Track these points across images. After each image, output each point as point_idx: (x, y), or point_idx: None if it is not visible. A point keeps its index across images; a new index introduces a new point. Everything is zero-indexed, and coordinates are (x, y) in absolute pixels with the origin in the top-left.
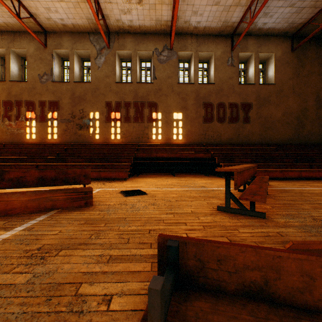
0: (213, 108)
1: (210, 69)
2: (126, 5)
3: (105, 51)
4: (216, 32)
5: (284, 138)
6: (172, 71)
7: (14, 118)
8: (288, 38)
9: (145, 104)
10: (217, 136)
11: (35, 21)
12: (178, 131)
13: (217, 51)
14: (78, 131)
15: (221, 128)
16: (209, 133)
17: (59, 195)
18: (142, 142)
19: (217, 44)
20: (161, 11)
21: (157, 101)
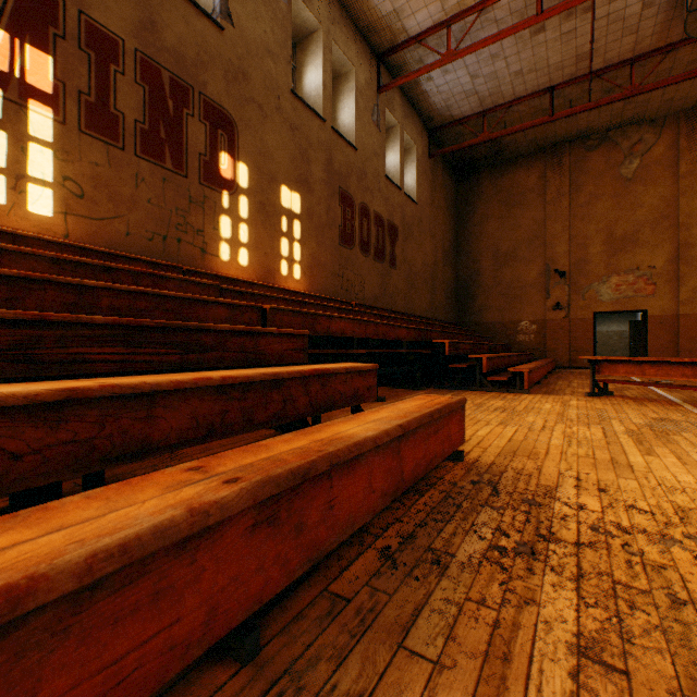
0: (354, 212)
1: (338, 106)
2: None
3: None
4: (364, 20)
5: (424, 308)
6: (278, 39)
7: None
8: (426, 130)
9: (191, 98)
10: (360, 287)
11: None
12: (292, 251)
13: (360, 72)
14: None
15: (365, 267)
16: (349, 274)
17: None
18: (178, 261)
19: (360, 53)
20: None
21: (237, 116)
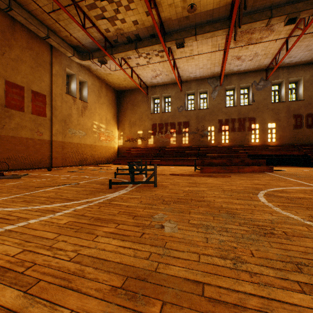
0: (301, 118)
1: (298, 88)
2: (240, 63)
3: (217, 88)
4: (305, 62)
5: None
6: (266, 95)
7: (164, 133)
8: None
9: (245, 119)
10: (306, 138)
11: (180, 79)
12: (271, 136)
13: (306, 76)
14: (200, 139)
15: (309, 132)
16: (298, 136)
17: (264, 168)
18: (243, 144)
19: (306, 70)
20: (263, 61)
21: (255, 117)
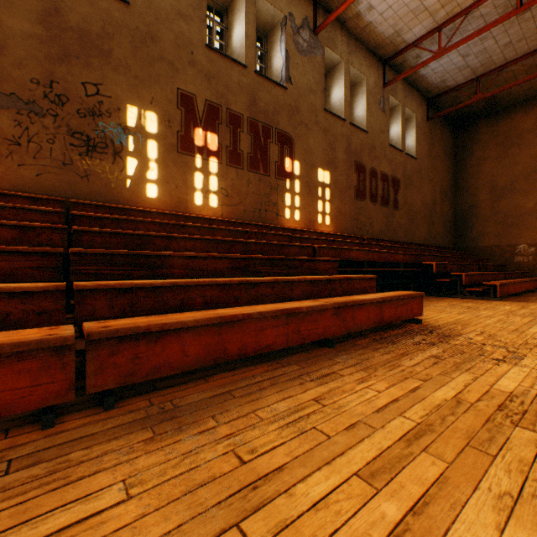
0: (365, 175)
1: (354, 105)
2: None
3: None
4: (373, 43)
5: (422, 237)
6: (316, 80)
7: None
8: (424, 100)
9: (271, 133)
10: (370, 225)
11: None
12: (324, 208)
13: (370, 78)
14: (79, 158)
15: (374, 212)
16: (362, 218)
17: None
18: (265, 222)
19: (370, 65)
20: None
21: (293, 135)
